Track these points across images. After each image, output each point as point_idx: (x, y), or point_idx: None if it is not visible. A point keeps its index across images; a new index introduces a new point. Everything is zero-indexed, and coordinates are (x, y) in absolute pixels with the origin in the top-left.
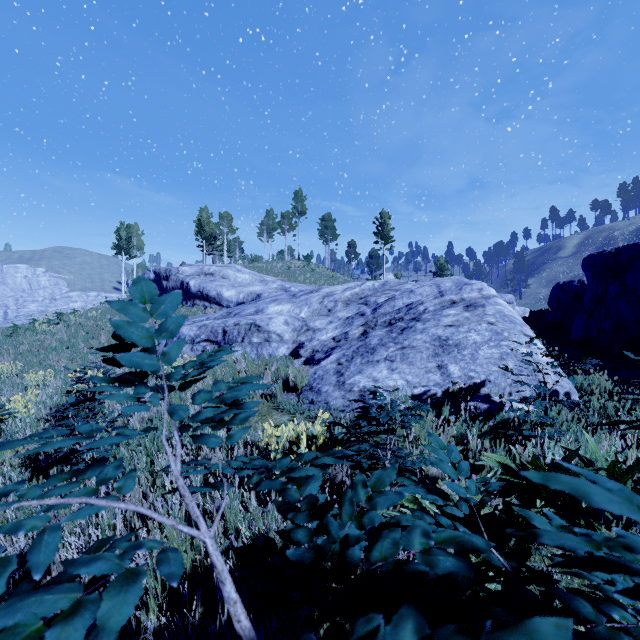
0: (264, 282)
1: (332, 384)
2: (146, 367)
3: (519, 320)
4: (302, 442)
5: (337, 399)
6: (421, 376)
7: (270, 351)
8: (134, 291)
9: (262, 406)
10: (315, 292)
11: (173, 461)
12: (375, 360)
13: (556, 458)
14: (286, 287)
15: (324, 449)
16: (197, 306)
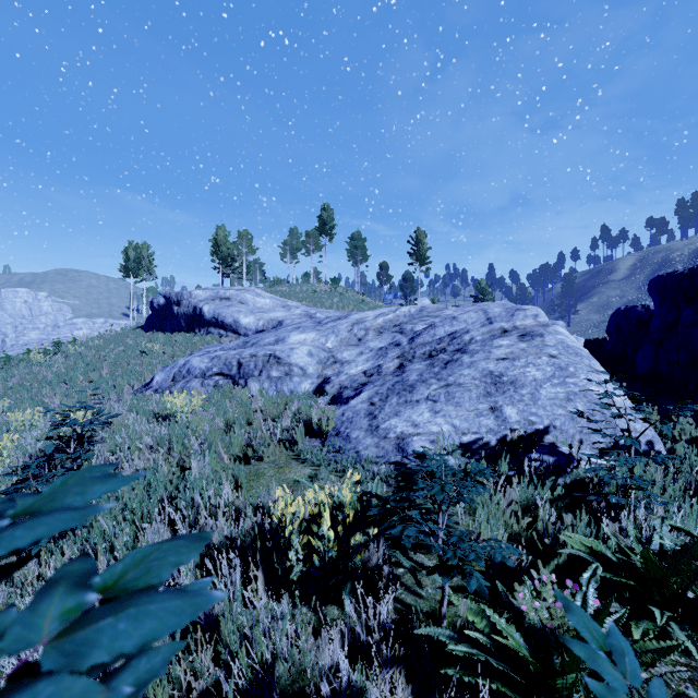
0: (287, 307)
1: (363, 429)
2: None
3: (585, 352)
4: (325, 520)
5: (369, 448)
6: (471, 420)
7: (291, 387)
8: None
9: (279, 455)
10: (343, 319)
11: None
12: (414, 400)
13: (666, 542)
14: (311, 313)
15: (354, 528)
16: (211, 334)
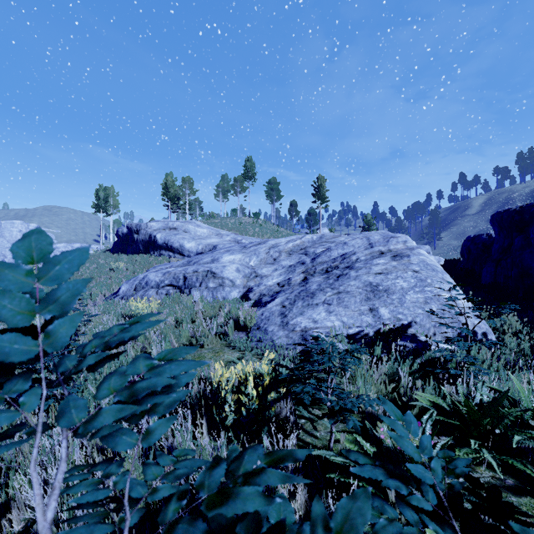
0: (219, 235)
1: (277, 324)
2: (15, 356)
3: (440, 268)
4: (249, 383)
5: (281, 338)
6: (355, 318)
7: (224, 294)
8: (19, 247)
9: (216, 344)
10: (262, 244)
11: (40, 505)
12: (314, 303)
13: (484, 398)
14: (238, 239)
15: (270, 389)
16: (163, 255)
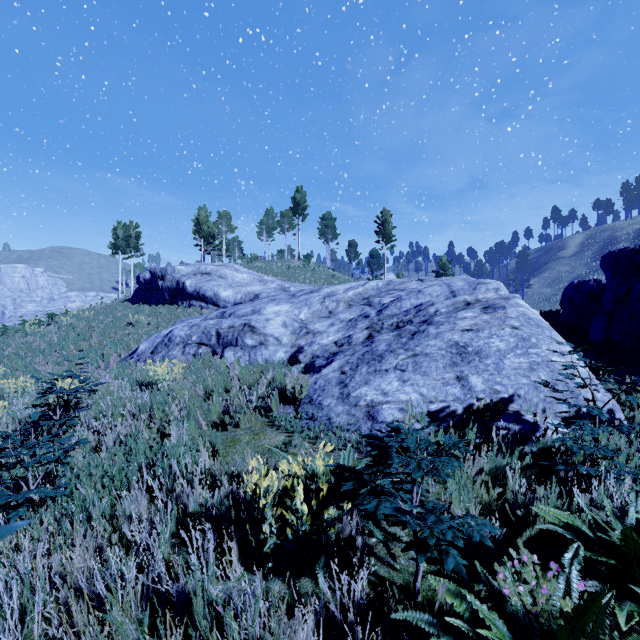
0: (263, 282)
1: (335, 397)
2: None
3: (545, 324)
4: (298, 494)
5: (341, 415)
6: (438, 389)
7: (267, 356)
8: None
9: (255, 422)
10: (315, 292)
11: None
12: (383, 369)
13: None
14: (285, 287)
15: (328, 502)
16: (193, 307)
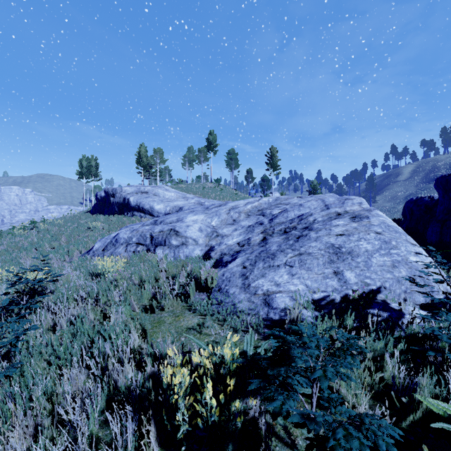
0: (185, 198)
1: (238, 286)
2: None
3: (401, 230)
4: (208, 390)
5: (243, 301)
6: (319, 281)
7: (187, 253)
8: None
9: (176, 306)
10: (223, 206)
11: None
12: (276, 265)
13: None
14: (201, 202)
15: (235, 395)
16: (135, 216)
